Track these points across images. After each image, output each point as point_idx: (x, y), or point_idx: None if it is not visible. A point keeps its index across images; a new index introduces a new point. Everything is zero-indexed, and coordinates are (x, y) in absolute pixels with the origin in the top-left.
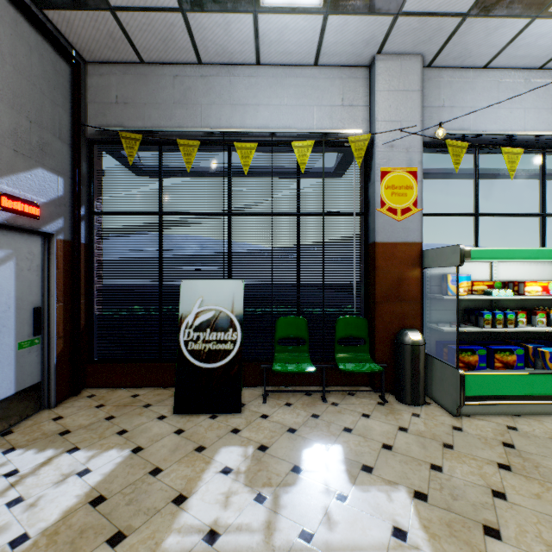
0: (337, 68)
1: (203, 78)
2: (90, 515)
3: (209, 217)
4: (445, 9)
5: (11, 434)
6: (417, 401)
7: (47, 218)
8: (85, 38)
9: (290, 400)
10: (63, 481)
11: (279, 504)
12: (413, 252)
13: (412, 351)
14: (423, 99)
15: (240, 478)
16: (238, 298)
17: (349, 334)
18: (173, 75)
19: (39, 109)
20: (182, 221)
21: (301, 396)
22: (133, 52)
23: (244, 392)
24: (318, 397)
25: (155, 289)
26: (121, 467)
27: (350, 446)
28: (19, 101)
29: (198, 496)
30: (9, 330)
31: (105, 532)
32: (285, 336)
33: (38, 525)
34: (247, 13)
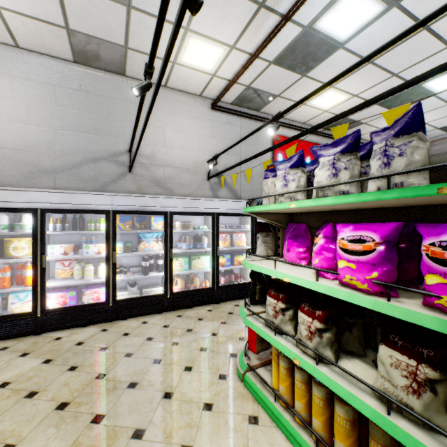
0: None
1: None
2: None
3: None
4: None
5: None
6: None
7: None
8: None
9: None
10: None
11: None
12: None
13: None
14: None
15: None
16: None
17: None
18: None
19: None
20: None
21: None
22: None
23: None
24: None
25: None
26: None
27: None
28: None
29: None
30: None
31: None
32: None
33: None
34: None
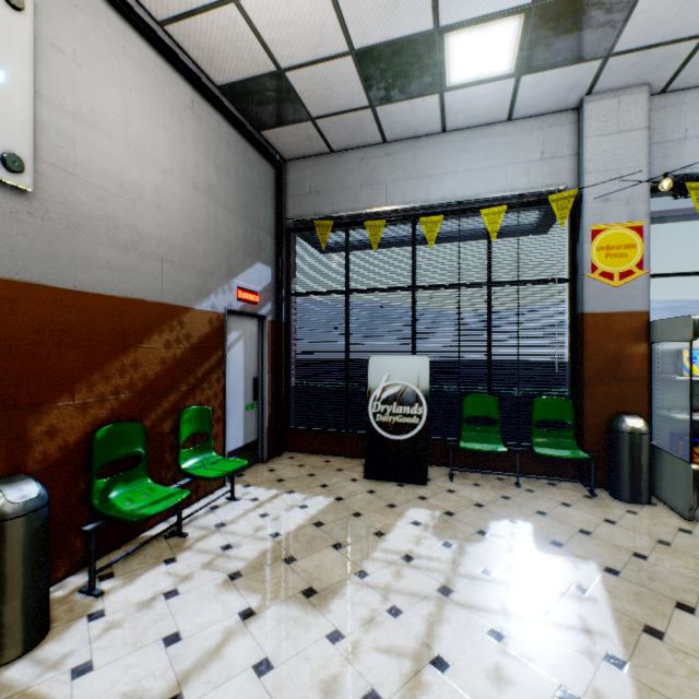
0: (536, 118)
1: (387, 157)
2: (316, 531)
3: (393, 294)
4: (672, 37)
5: (243, 476)
6: (637, 499)
7: (262, 303)
8: (288, 144)
9: (478, 481)
10: (291, 509)
11: (463, 551)
12: (636, 323)
13: (630, 440)
14: (653, 134)
15: (428, 529)
16: (423, 374)
17: (550, 417)
18: (359, 158)
19: (257, 214)
20: (368, 298)
21: (491, 479)
22: (325, 146)
23: (429, 469)
24: (511, 482)
25: (344, 364)
26: (329, 508)
27: (541, 525)
28: (247, 212)
29: (394, 534)
30: (240, 395)
31: (329, 541)
32: (473, 415)
33: (284, 530)
34: (432, 95)
